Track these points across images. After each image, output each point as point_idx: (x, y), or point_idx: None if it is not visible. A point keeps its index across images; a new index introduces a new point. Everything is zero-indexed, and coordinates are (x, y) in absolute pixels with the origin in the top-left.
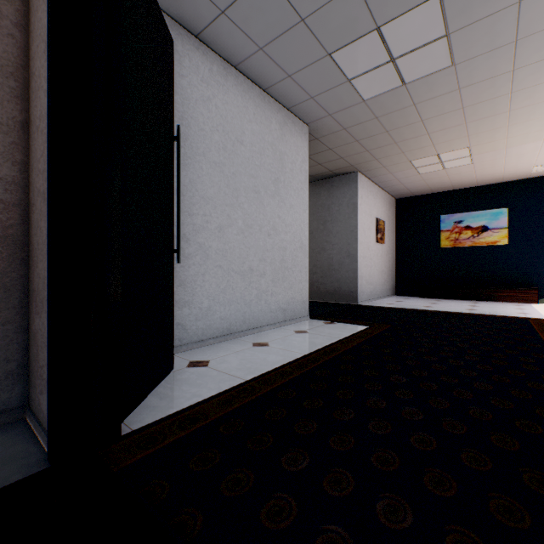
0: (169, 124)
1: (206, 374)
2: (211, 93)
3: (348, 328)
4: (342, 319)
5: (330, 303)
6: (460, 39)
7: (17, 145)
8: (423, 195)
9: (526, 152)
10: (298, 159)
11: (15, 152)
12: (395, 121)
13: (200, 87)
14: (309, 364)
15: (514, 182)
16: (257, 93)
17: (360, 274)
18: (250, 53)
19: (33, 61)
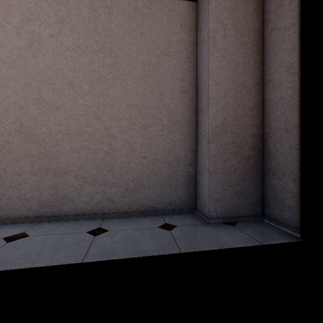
0: None
1: None
2: None
3: None
4: None
5: None
6: None
7: (259, 111)
8: None
9: None
10: None
11: (259, 114)
12: None
13: None
14: None
15: None
16: None
17: None
18: None
19: (269, 76)
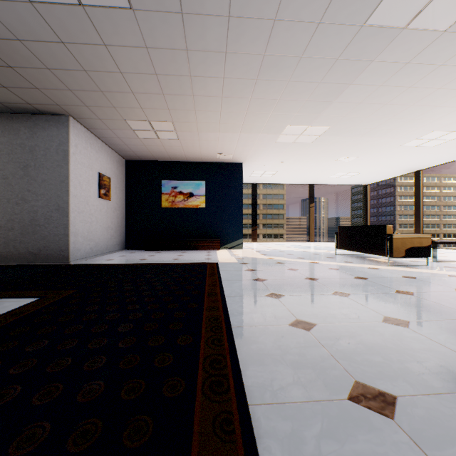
0: None
1: None
2: None
3: None
4: (11, 290)
5: (32, 265)
6: None
7: None
8: (149, 160)
9: (211, 140)
10: None
11: None
12: (91, 60)
13: None
14: None
15: (209, 163)
16: None
17: (75, 231)
18: None
19: None
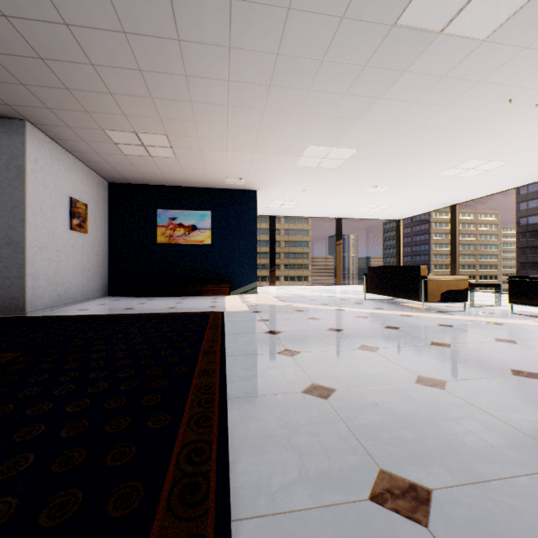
0: None
1: None
2: None
3: None
4: None
5: None
6: None
7: None
8: (140, 184)
9: (218, 160)
10: None
11: None
12: (49, 45)
13: None
14: None
15: (216, 189)
16: None
17: (34, 272)
18: None
19: None
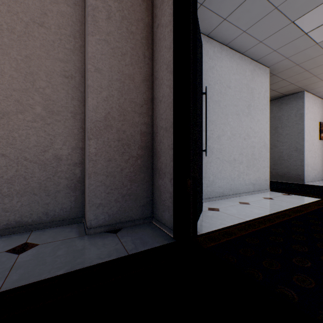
0: (201, 87)
1: (221, 214)
2: (213, 63)
3: (304, 199)
4: (295, 192)
5: (280, 182)
6: None
7: (149, 108)
8: None
9: None
10: (262, 90)
11: (149, 111)
12: None
13: (208, 62)
14: (284, 216)
15: None
16: (238, 56)
17: (306, 163)
18: (236, 36)
19: (156, 73)
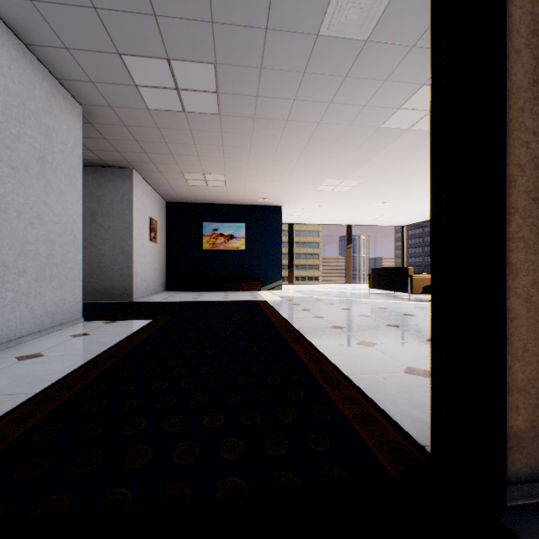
0: None
1: None
2: None
3: (134, 324)
4: (123, 316)
5: (101, 303)
6: (225, 100)
7: None
8: (190, 203)
9: (256, 188)
10: (71, 141)
11: None
12: (174, 137)
13: None
14: (109, 360)
15: (249, 206)
16: (15, 44)
17: (136, 272)
18: None
19: None
